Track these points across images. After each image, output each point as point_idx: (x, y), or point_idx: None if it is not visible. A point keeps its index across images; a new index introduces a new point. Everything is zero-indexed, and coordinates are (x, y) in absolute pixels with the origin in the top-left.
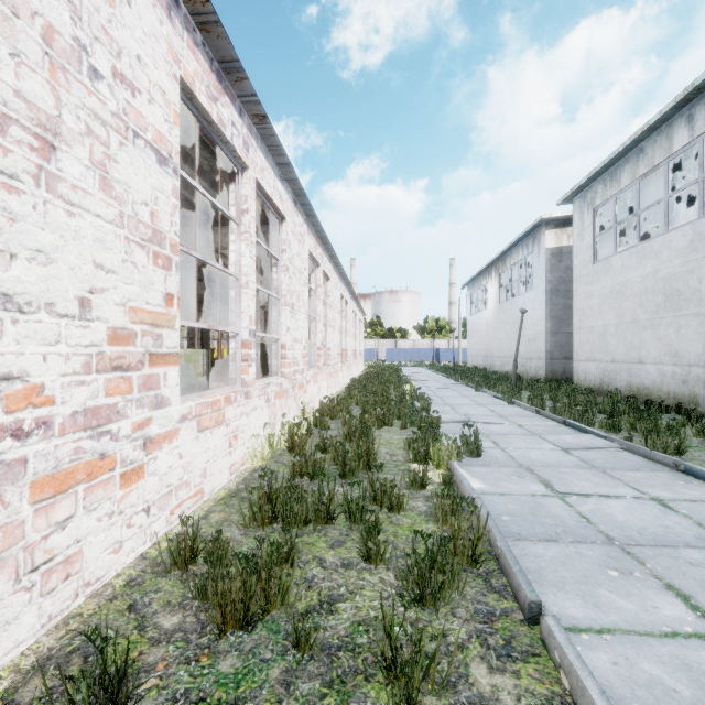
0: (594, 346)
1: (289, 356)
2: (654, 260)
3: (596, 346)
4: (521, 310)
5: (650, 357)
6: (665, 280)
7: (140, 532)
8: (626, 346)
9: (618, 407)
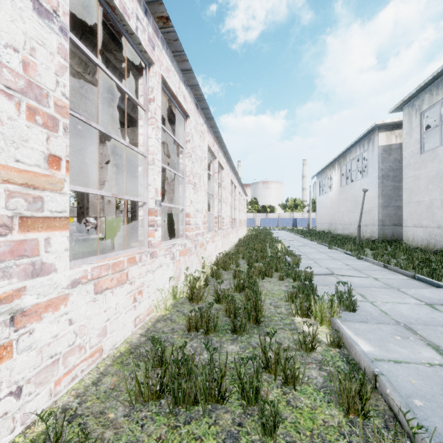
0: (421, 216)
1: (191, 222)
2: None
3: (423, 216)
4: (363, 189)
5: None
6: None
7: (4, 421)
8: None
9: None
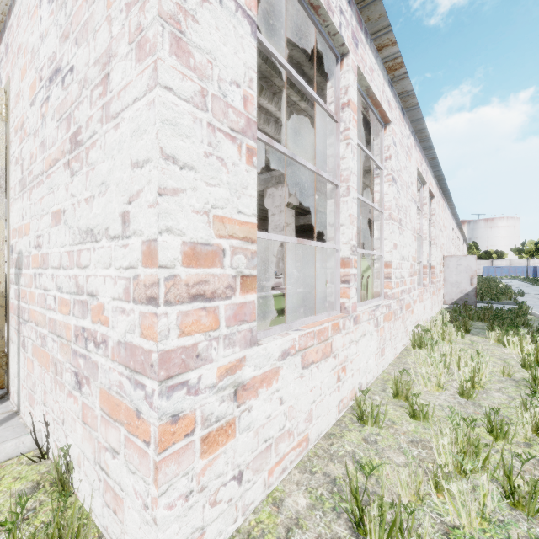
0: None
1: None
2: None
3: None
4: None
5: None
6: None
7: None
8: None
9: None
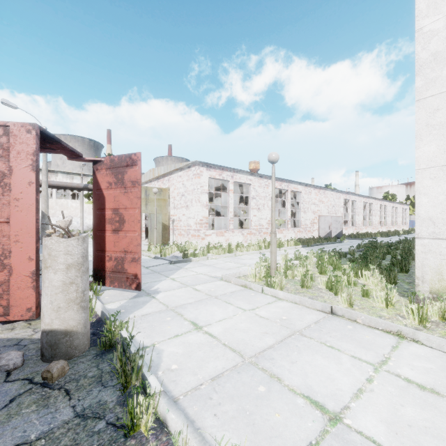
0: None
1: (357, 223)
2: None
3: None
4: None
5: None
6: None
7: None
8: None
9: None
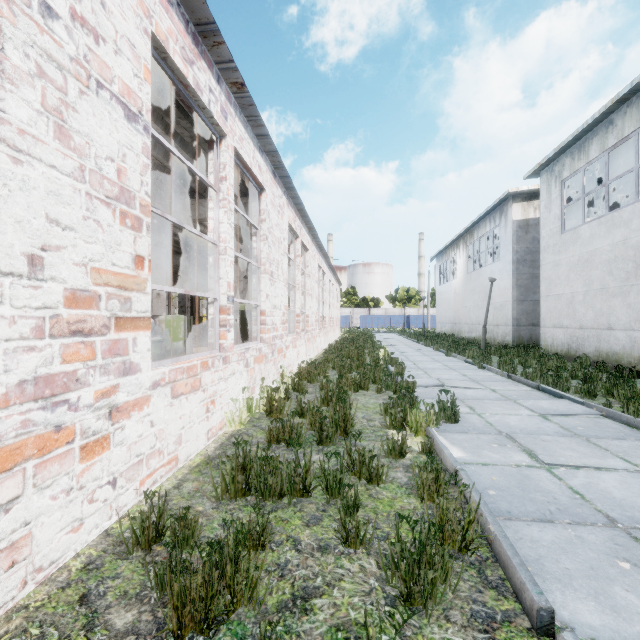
0: (561, 313)
1: (268, 322)
2: (624, 229)
3: (564, 313)
4: (490, 278)
5: (620, 323)
6: (636, 248)
7: (105, 506)
8: (594, 313)
9: (590, 372)
